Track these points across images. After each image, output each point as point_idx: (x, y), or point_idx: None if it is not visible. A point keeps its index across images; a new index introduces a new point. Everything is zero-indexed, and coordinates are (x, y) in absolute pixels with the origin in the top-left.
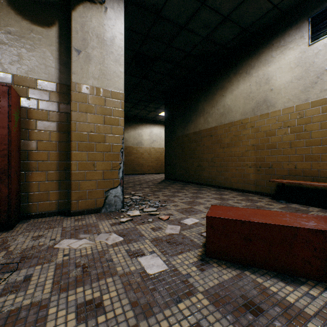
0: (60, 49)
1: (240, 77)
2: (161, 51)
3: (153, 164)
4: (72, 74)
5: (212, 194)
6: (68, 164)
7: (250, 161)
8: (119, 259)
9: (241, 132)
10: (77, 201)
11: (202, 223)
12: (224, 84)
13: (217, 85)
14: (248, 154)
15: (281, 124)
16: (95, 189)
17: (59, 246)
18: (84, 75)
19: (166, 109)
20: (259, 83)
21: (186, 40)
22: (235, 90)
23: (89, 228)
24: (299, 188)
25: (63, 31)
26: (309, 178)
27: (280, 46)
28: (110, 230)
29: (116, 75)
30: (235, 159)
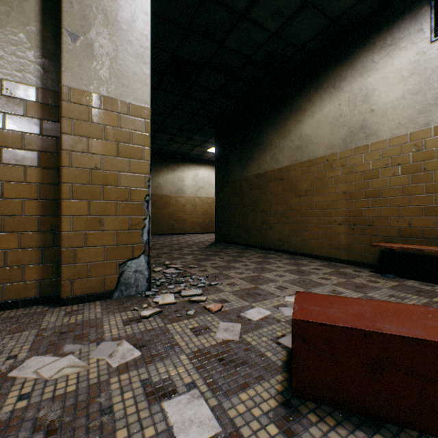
0: (44, 33)
1: (325, 93)
2: (209, 55)
3: (199, 220)
4: (63, 72)
5: (285, 264)
6: (58, 221)
7: (340, 216)
8: (125, 405)
9: (326, 173)
10: (72, 281)
11: (276, 316)
12: (301, 105)
13: (290, 106)
14: (337, 205)
15: (387, 162)
16: (103, 260)
17: (17, 372)
18: (84, 76)
19: (217, 142)
20: (354, 101)
21: (247, 36)
22: (318, 113)
23: (85, 329)
24: (415, 256)
25: (49, 3)
26: (432, 241)
27: (385, 46)
28: (120, 334)
29: (138, 79)
30: (317, 212)
